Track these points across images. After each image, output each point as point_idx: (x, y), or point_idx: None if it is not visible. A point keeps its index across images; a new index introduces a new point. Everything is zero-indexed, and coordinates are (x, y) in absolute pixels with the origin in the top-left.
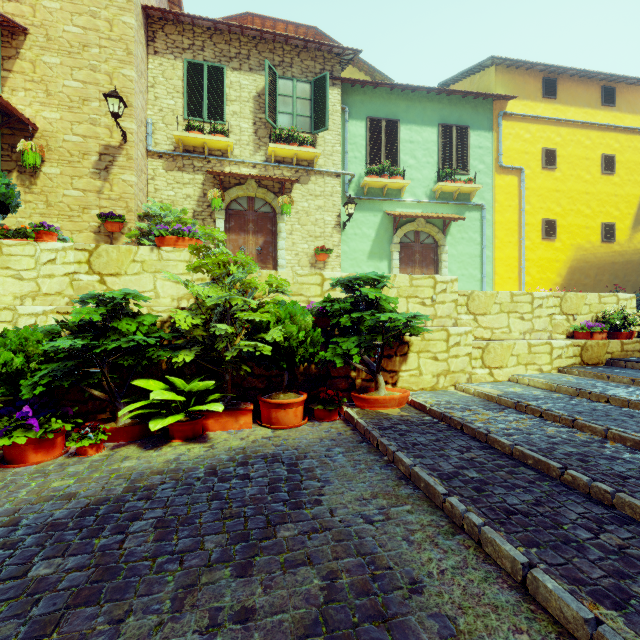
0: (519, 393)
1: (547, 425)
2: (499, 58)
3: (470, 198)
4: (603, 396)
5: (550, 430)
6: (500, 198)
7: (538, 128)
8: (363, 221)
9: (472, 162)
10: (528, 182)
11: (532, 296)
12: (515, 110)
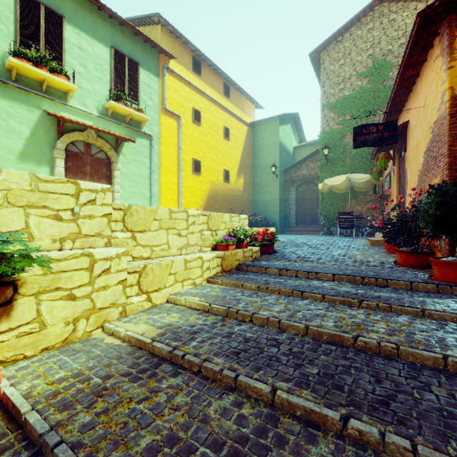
0: (176, 326)
1: (209, 396)
2: (164, 18)
3: (141, 126)
4: (248, 315)
5: (214, 414)
6: (165, 134)
7: (190, 91)
8: (10, 112)
9: (143, 96)
10: (184, 128)
11: (187, 214)
12: (175, 69)
